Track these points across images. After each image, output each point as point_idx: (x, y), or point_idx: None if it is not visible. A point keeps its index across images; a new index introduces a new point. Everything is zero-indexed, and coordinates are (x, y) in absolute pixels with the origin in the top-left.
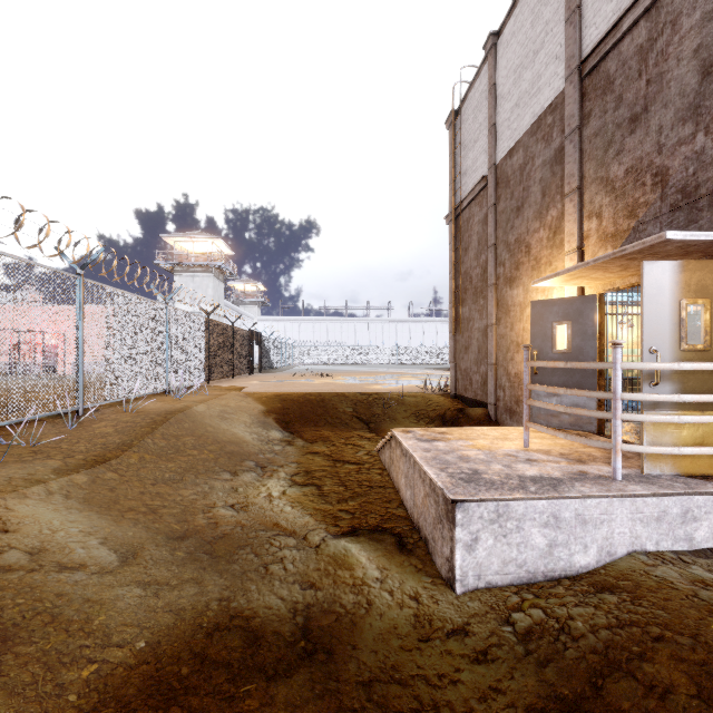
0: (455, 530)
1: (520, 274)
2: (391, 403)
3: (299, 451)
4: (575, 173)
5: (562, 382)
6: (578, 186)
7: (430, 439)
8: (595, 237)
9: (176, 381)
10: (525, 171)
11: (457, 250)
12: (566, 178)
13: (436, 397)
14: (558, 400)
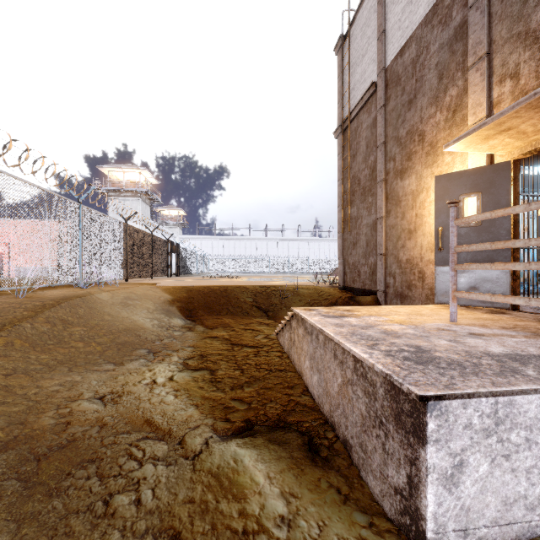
0: (422, 450)
1: (413, 163)
2: (287, 294)
3: (198, 336)
4: (483, 39)
5: (470, 257)
6: (487, 52)
7: (338, 315)
8: (509, 100)
9: (91, 276)
10: (418, 62)
11: (345, 158)
12: (471, 49)
13: (326, 289)
14: (466, 276)
